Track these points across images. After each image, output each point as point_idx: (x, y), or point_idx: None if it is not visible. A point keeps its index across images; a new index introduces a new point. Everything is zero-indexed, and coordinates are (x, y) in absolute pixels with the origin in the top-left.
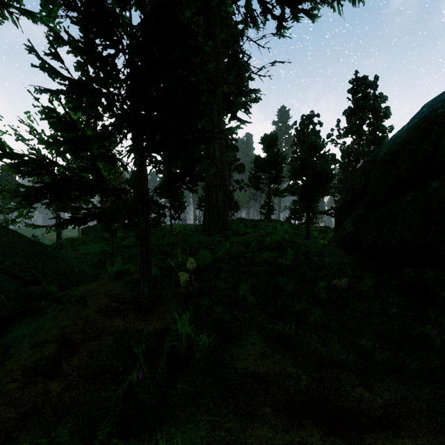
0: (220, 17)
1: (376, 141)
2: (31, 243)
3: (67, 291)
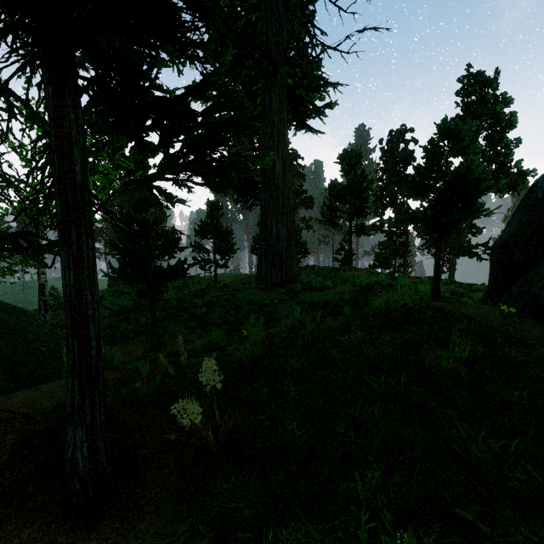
0: None
1: (497, 159)
2: None
3: None
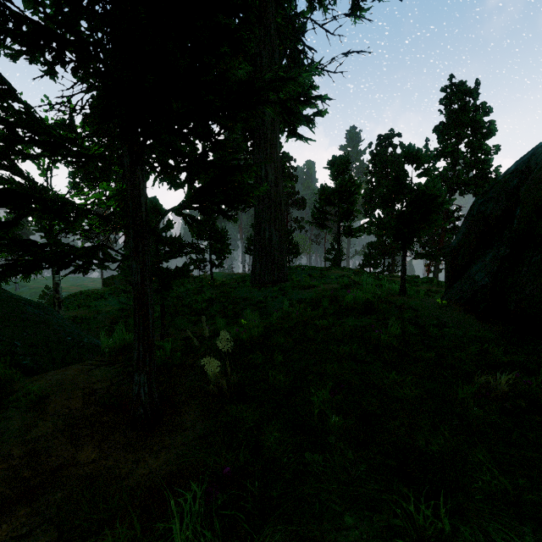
0: None
1: (477, 165)
2: (5, 299)
3: (28, 381)
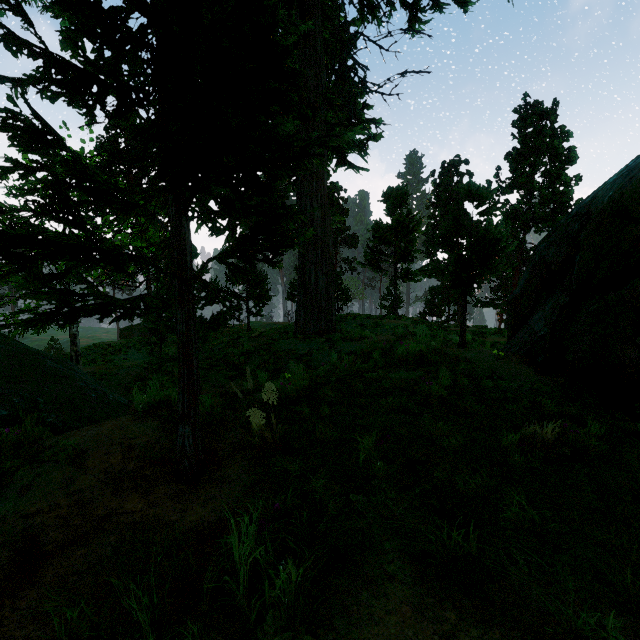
0: (322, 6)
1: (555, 198)
2: (21, 352)
3: (60, 437)
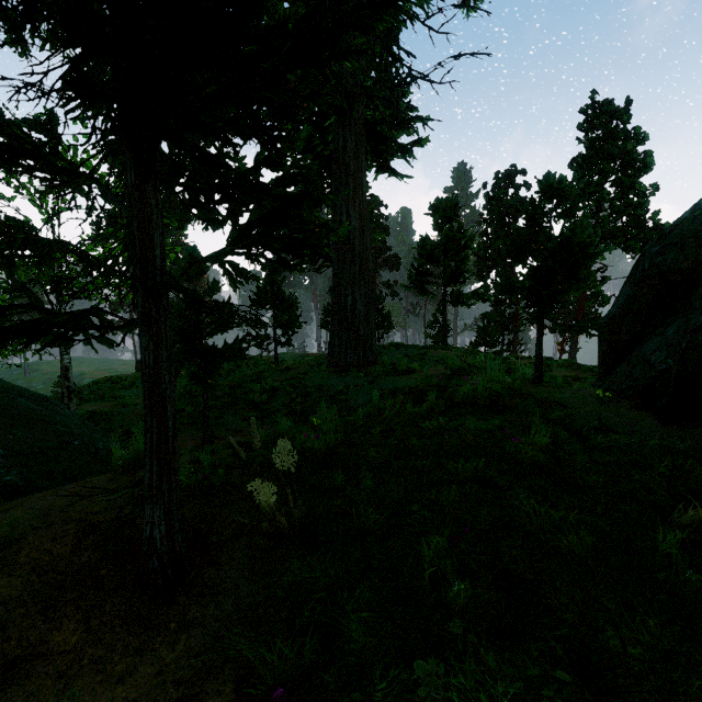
0: None
1: (629, 210)
2: None
3: (2, 509)
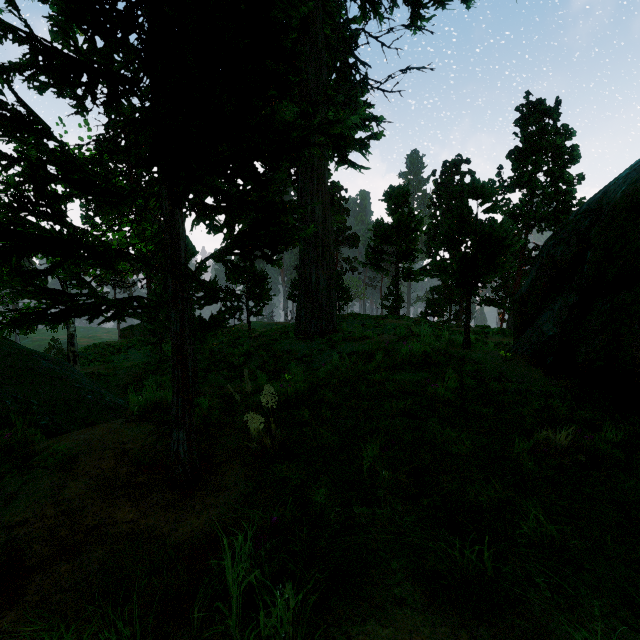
0: (323, 3)
1: (558, 197)
2: (16, 353)
3: (52, 441)
